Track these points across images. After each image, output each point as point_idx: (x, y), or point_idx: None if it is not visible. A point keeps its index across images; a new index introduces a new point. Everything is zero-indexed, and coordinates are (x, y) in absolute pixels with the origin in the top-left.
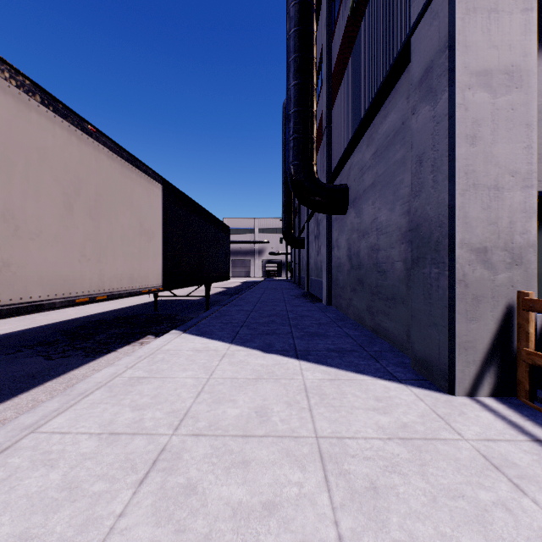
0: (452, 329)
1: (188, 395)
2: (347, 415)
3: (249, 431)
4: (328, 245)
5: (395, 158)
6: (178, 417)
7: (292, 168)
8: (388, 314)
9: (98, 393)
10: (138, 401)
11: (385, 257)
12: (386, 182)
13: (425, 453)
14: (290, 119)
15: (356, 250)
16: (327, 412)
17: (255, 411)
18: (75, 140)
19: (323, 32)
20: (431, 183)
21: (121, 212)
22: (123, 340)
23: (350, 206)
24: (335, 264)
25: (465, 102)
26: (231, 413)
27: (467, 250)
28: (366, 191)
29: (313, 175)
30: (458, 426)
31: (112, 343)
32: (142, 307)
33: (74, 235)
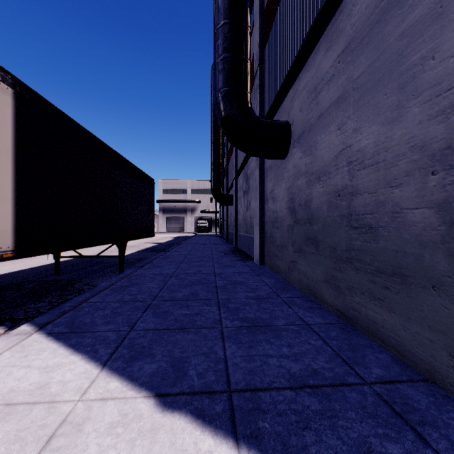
0: None
1: None
2: None
3: None
4: (260, 198)
5: (404, 25)
6: None
7: (221, 96)
8: (381, 299)
9: None
10: None
11: (374, 204)
12: (376, 79)
13: None
14: (218, 35)
15: (303, 199)
16: None
17: None
18: None
19: None
20: None
21: None
22: None
23: (293, 145)
24: (270, 219)
25: None
26: None
27: None
28: (324, 115)
29: (247, 106)
30: None
31: None
32: (45, 270)
33: None
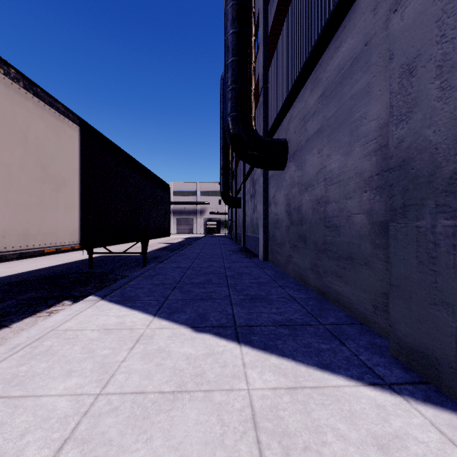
0: None
1: (36, 456)
2: None
3: None
4: (264, 202)
5: (352, 91)
6: None
7: (230, 119)
8: (341, 276)
9: None
10: None
11: (338, 210)
12: (339, 123)
13: None
14: (227, 69)
15: (296, 205)
16: None
17: None
18: None
19: None
20: (436, 93)
21: (4, 147)
22: (29, 309)
23: (289, 160)
24: (272, 221)
25: None
26: None
27: None
28: (310, 140)
29: (252, 128)
30: None
31: (12, 313)
32: (78, 264)
33: None
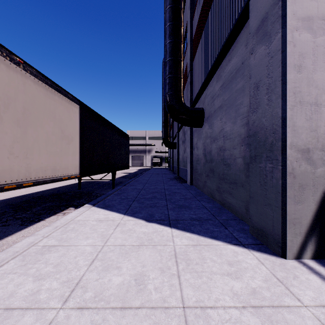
0: (284, 209)
1: (84, 263)
2: (208, 281)
3: (127, 302)
4: (190, 146)
5: (236, 88)
6: (70, 287)
7: (168, 96)
8: (231, 193)
9: (12, 262)
10: (42, 270)
11: (229, 155)
12: (230, 104)
13: (276, 324)
14: (166, 65)
15: (209, 150)
16: (192, 279)
17: (134, 278)
18: (4, 67)
19: (188, 12)
20: (266, 101)
21: (45, 122)
22: (51, 211)
23: (205, 121)
24: (195, 159)
25: (293, 40)
26: (115, 282)
27: (295, 150)
28: (216, 111)
29: (181, 101)
30: (296, 291)
31: (43, 213)
32: (71, 187)
33: (2, 138)
